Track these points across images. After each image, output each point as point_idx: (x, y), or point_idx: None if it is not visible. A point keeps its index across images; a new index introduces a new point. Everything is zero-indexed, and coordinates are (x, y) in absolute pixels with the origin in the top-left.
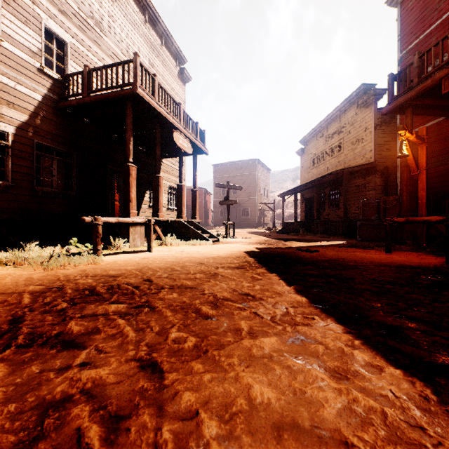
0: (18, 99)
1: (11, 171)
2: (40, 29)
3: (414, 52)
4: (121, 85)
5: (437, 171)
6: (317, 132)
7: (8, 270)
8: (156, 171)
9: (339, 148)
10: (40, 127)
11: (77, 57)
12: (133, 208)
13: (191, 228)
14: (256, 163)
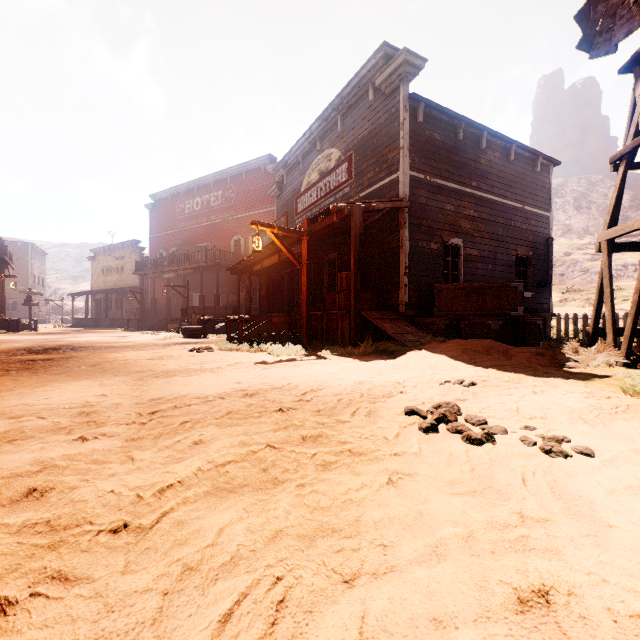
0: None
1: None
2: None
3: (155, 240)
4: None
5: (161, 298)
6: (107, 250)
7: None
8: None
9: (123, 270)
10: None
11: None
12: None
13: (22, 323)
14: (29, 247)
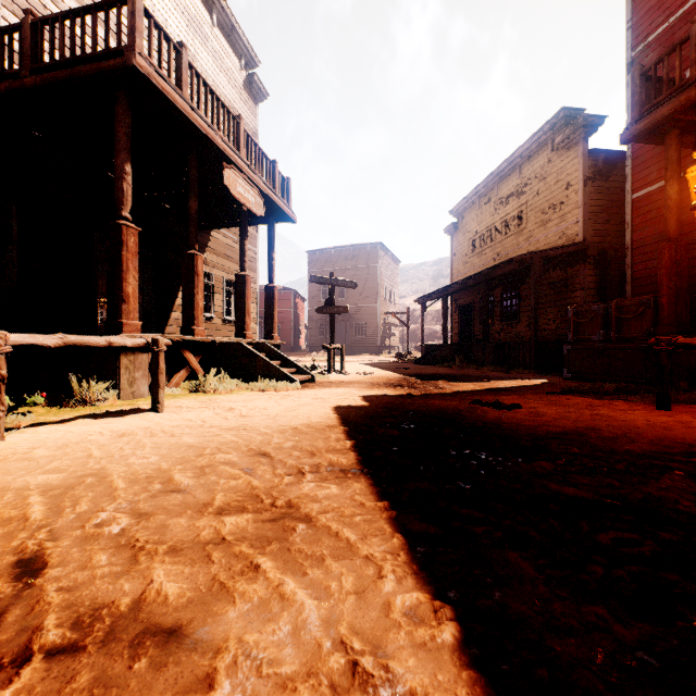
0: None
1: None
2: None
3: (660, 46)
4: (101, 51)
5: None
6: (480, 195)
7: None
8: (188, 244)
9: (520, 220)
10: None
11: (21, 6)
12: (131, 315)
13: (259, 356)
14: (377, 250)
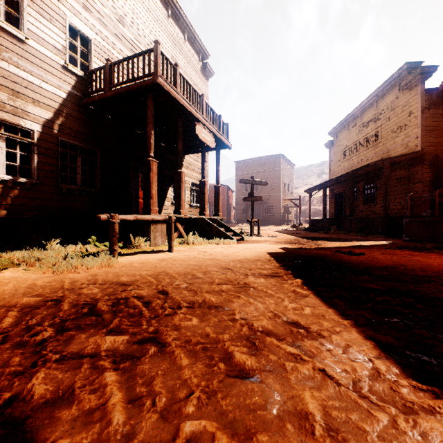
0: (43, 97)
1: (36, 169)
2: (64, 27)
3: None
4: (141, 76)
5: None
6: (349, 121)
7: (18, 272)
8: (177, 166)
9: (376, 137)
10: (64, 124)
11: (101, 54)
12: (154, 204)
13: (214, 226)
14: (280, 159)
